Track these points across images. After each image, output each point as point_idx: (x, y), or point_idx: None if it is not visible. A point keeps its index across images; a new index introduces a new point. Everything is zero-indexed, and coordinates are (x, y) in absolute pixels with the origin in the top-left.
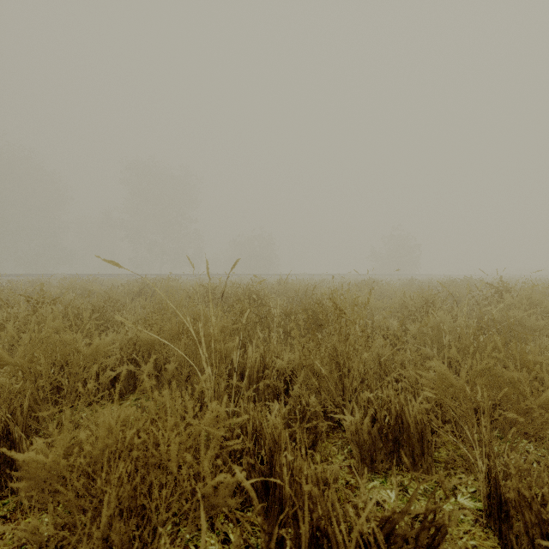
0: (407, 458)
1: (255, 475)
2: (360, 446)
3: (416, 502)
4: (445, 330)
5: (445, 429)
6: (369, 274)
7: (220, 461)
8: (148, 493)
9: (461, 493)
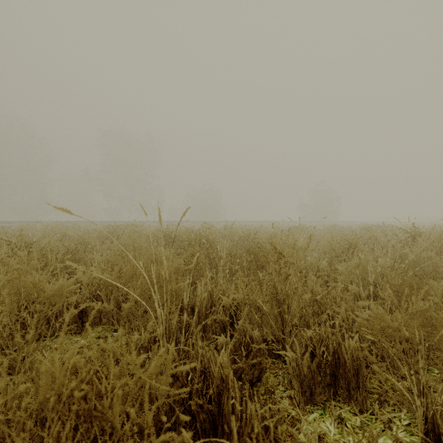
0: (343, 390)
1: (202, 415)
2: (301, 380)
3: (354, 435)
4: (369, 270)
5: (379, 364)
6: (298, 221)
7: (164, 419)
8: (95, 440)
9: (395, 426)
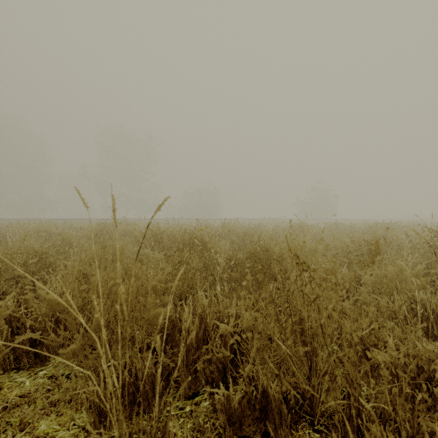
0: None
1: None
2: None
3: None
4: (406, 280)
5: None
6: (296, 219)
7: None
8: None
9: None
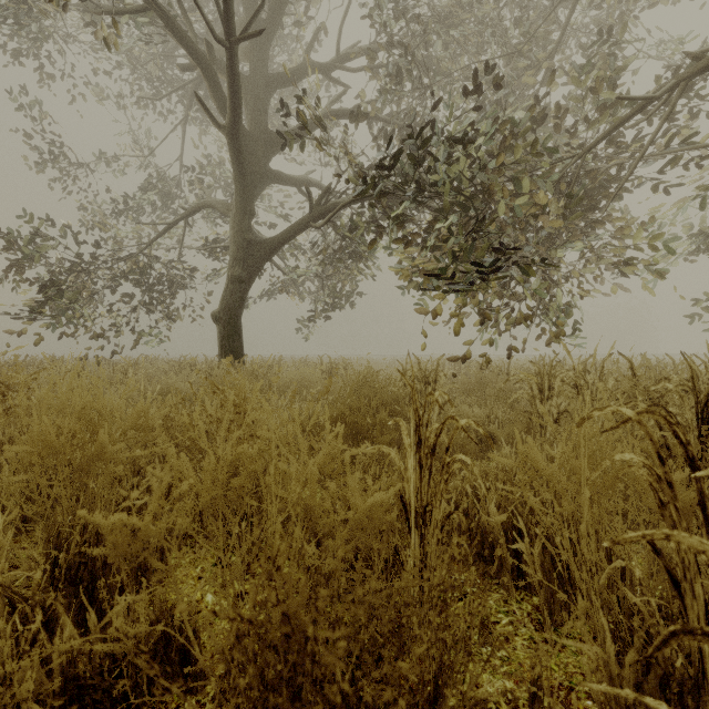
0: None
1: None
2: None
3: None
4: None
5: None
6: None
7: None
8: None
9: None
